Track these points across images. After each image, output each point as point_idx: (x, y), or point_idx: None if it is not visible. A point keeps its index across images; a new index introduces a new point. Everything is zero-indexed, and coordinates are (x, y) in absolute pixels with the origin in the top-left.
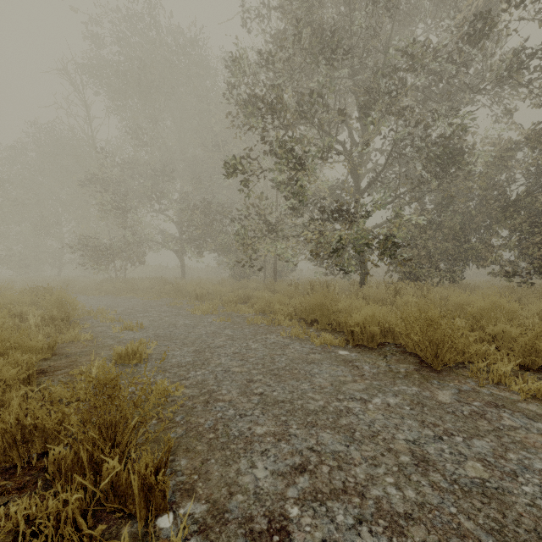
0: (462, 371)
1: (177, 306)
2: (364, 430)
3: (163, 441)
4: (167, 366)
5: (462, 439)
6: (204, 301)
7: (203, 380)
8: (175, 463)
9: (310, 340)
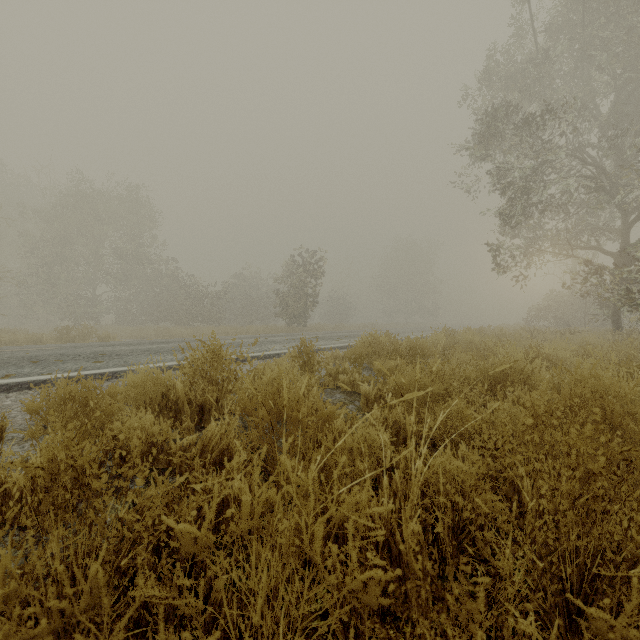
0: None
1: None
2: None
3: None
4: None
5: None
6: None
7: None
8: None
9: None
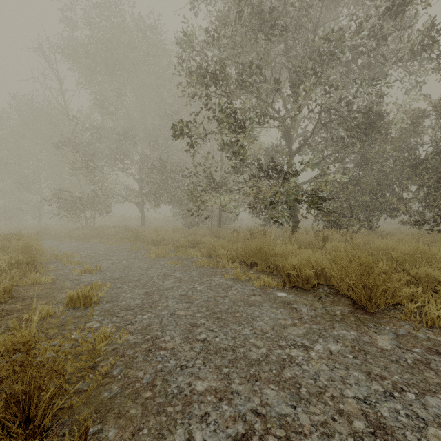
0: (394, 313)
1: (135, 250)
2: (310, 385)
3: (94, 403)
4: (116, 309)
5: (415, 395)
6: (159, 245)
7: (148, 325)
8: (102, 435)
9: (250, 281)
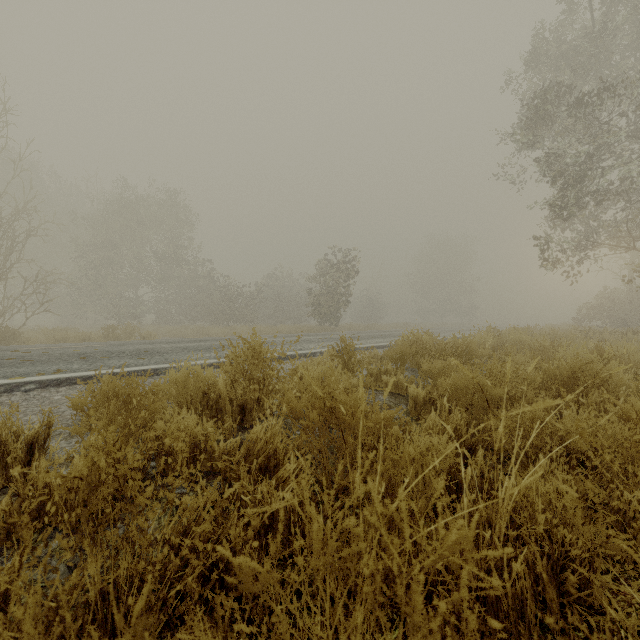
0: None
1: None
2: None
3: None
4: None
5: None
6: None
7: None
8: None
9: None
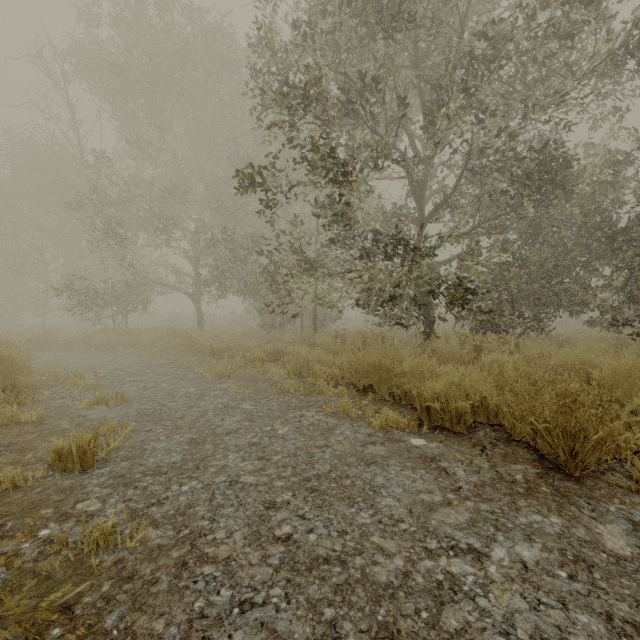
0: (614, 477)
1: (185, 365)
2: None
3: None
4: (135, 473)
5: None
6: (223, 358)
7: (188, 506)
8: None
9: (366, 419)
